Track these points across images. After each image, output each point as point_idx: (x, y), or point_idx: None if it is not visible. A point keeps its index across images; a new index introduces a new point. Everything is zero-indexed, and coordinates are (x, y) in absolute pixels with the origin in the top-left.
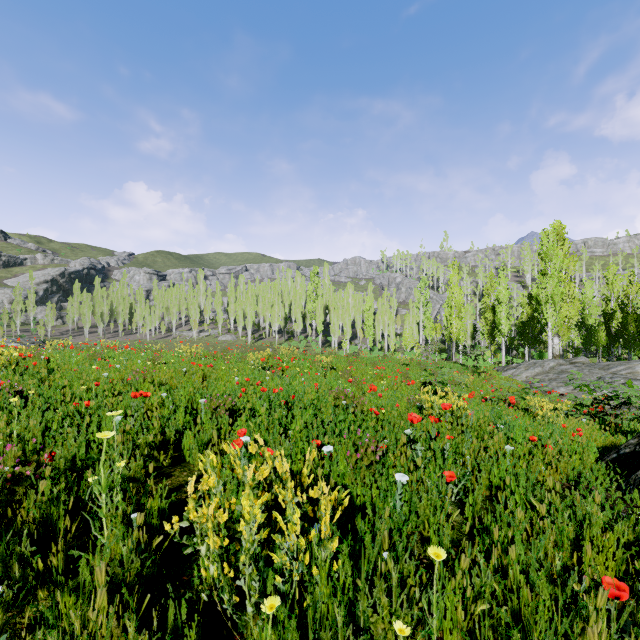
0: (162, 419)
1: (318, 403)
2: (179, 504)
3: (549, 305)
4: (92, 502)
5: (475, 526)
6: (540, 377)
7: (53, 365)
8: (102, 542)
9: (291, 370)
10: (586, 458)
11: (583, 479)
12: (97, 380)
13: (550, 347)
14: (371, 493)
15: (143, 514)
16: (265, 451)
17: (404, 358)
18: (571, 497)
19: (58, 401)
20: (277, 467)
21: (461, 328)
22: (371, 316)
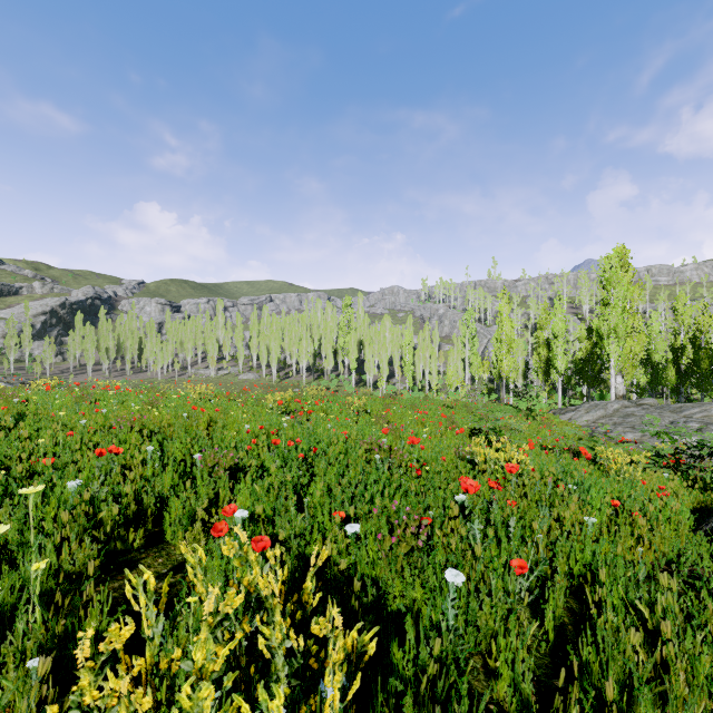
0: (139, 483)
1: (346, 457)
2: (139, 613)
3: (612, 339)
4: (3, 618)
5: (557, 641)
6: (603, 421)
7: (32, 409)
8: (2, 689)
9: (317, 414)
10: (682, 528)
11: (686, 560)
12: (73, 429)
13: (613, 387)
14: (412, 593)
15: (46, 661)
16: (250, 551)
17: (448, 400)
18: (708, 613)
19: (12, 458)
20: (261, 585)
21: (512, 365)
22: (411, 352)
